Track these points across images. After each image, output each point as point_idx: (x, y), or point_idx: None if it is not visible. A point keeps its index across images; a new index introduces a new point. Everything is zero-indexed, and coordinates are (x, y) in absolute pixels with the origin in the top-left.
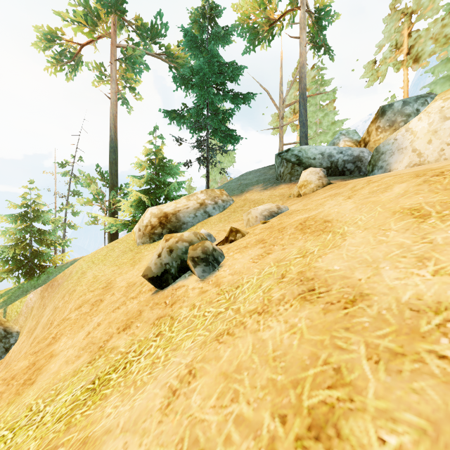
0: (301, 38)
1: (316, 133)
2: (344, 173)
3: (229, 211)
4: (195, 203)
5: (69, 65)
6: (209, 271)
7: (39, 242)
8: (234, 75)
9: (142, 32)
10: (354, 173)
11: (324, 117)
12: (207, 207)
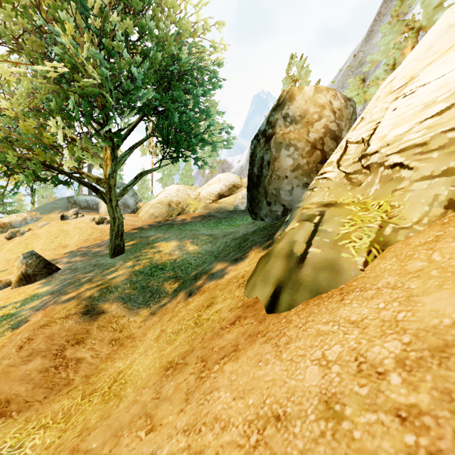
0: None
1: None
2: (93, 209)
3: (39, 222)
4: (21, 218)
5: None
6: (22, 235)
7: None
8: None
9: None
10: (96, 209)
11: None
12: (28, 220)
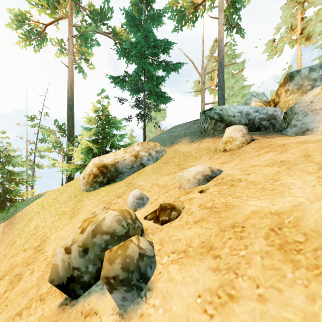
0: (219, 18)
1: (229, 95)
2: (260, 129)
3: (162, 162)
4: (132, 154)
5: (36, 41)
6: (133, 297)
7: (9, 181)
8: (165, 48)
9: (94, 16)
10: (269, 129)
11: (235, 82)
12: (143, 158)
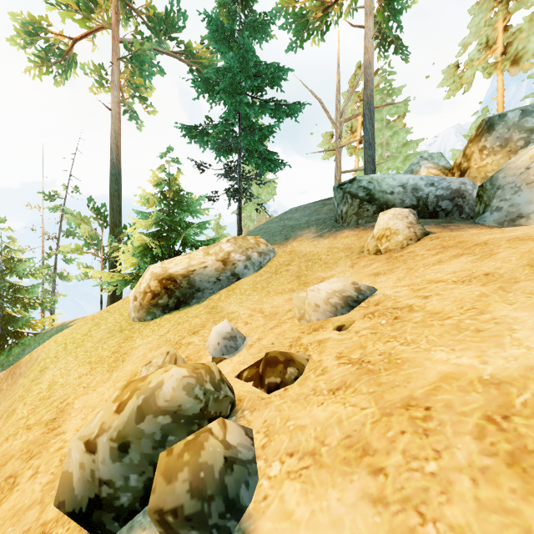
0: (366, 27)
1: (382, 157)
2: (437, 214)
3: (269, 272)
4: (218, 258)
5: (58, 67)
6: None
7: (12, 301)
8: (275, 78)
9: (155, 25)
10: (453, 214)
11: (392, 136)
12: (236, 264)
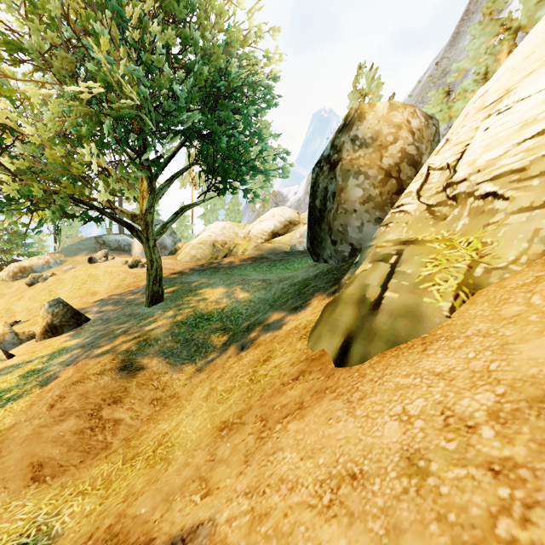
0: None
1: None
2: (125, 250)
3: (63, 266)
4: (43, 261)
5: None
6: (44, 281)
7: None
8: None
9: None
10: (128, 251)
11: None
12: (50, 263)
